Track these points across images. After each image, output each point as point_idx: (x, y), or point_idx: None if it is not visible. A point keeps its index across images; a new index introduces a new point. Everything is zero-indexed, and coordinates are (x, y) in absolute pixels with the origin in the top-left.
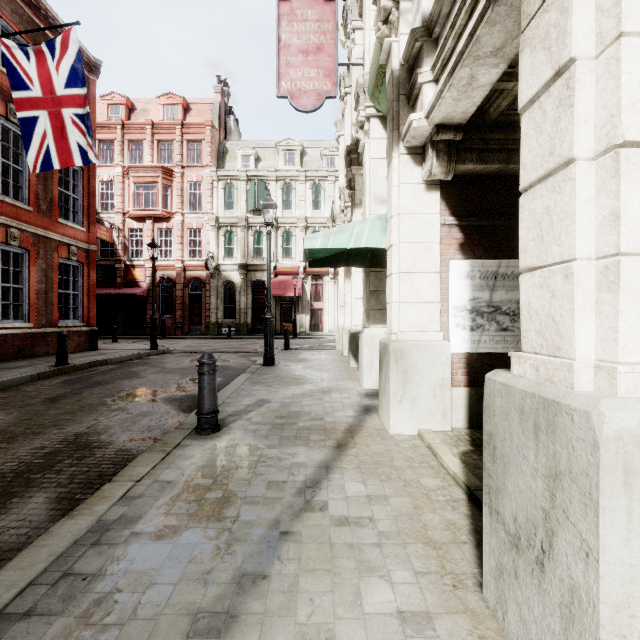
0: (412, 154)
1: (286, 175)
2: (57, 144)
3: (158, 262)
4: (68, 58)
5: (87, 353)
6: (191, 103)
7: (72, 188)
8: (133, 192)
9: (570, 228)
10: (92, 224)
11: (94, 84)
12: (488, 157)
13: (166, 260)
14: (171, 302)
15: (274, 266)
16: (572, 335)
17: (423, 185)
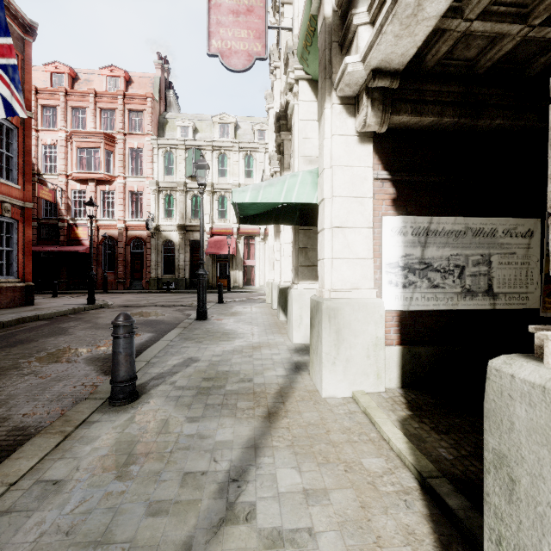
0: (345, 104)
1: (221, 145)
2: None
3: (101, 222)
4: None
5: (21, 308)
6: (133, 76)
7: (6, 146)
8: (76, 156)
9: None
10: (28, 182)
11: (30, 45)
12: (423, 109)
13: (108, 220)
14: (113, 259)
15: (210, 227)
16: None
17: (356, 137)
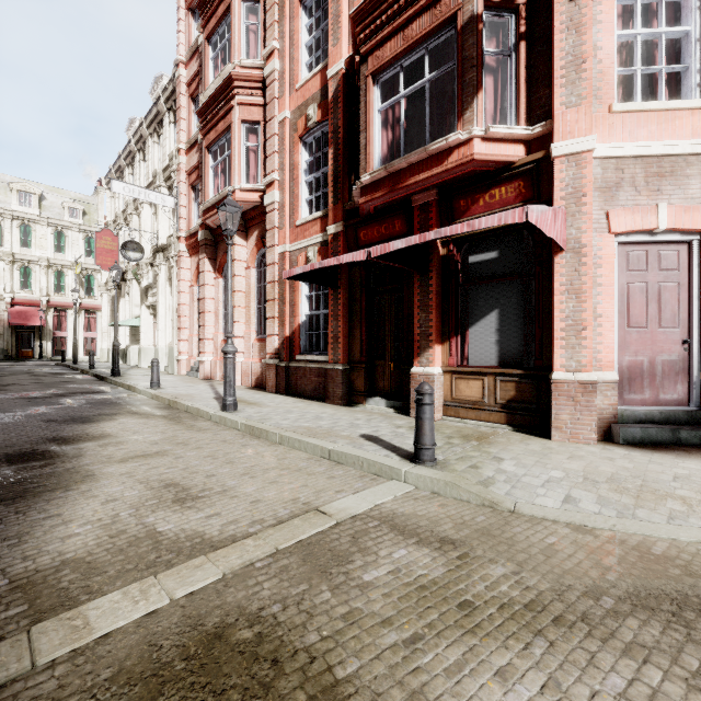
0: (147, 307)
1: (25, 217)
2: None
3: None
4: None
5: None
6: None
7: None
8: None
9: (159, 336)
10: None
11: None
12: None
13: None
14: None
15: (12, 297)
16: (159, 343)
17: (150, 314)
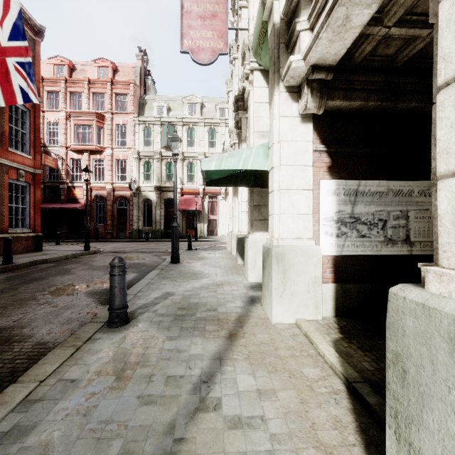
0: (290, 92)
1: (190, 121)
2: (1, 85)
3: (93, 184)
4: (10, 16)
5: (32, 254)
6: (119, 66)
7: (21, 125)
8: (74, 131)
9: None
10: (37, 153)
11: (39, 45)
12: (352, 95)
13: (99, 183)
14: (103, 214)
15: (181, 188)
16: None
17: (299, 118)
